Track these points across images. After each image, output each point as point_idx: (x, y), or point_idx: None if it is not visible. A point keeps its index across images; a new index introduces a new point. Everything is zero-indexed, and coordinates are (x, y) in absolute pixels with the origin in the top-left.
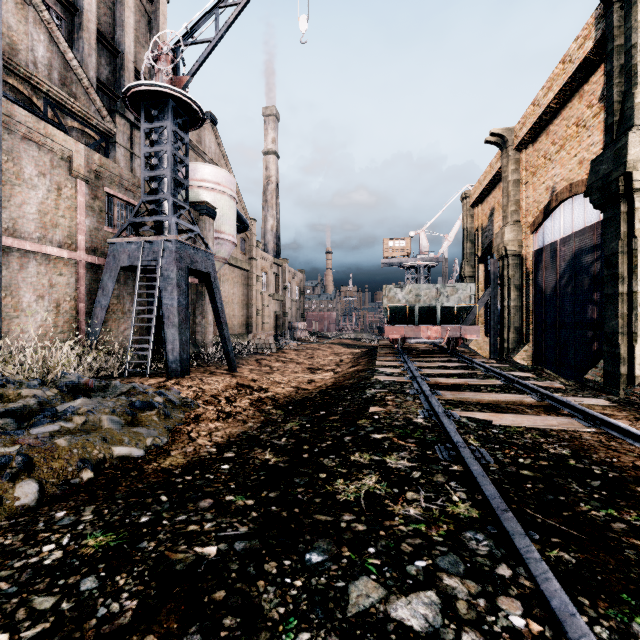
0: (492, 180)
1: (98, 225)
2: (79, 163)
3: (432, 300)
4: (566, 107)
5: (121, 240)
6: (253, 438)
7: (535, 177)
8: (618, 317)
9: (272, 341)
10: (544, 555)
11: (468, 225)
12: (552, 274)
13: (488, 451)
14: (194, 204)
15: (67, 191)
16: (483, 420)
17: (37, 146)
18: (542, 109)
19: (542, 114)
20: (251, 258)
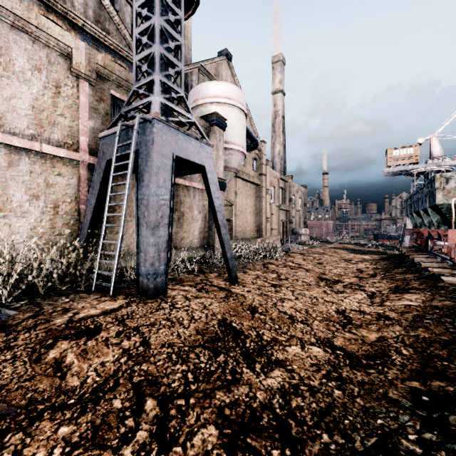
0: None
1: (103, 128)
2: (79, 61)
3: None
4: None
5: (108, 132)
6: None
7: None
8: None
9: (279, 245)
10: None
11: None
12: None
13: None
14: (206, 117)
15: (67, 90)
16: None
17: (31, 39)
18: None
19: None
20: (261, 174)
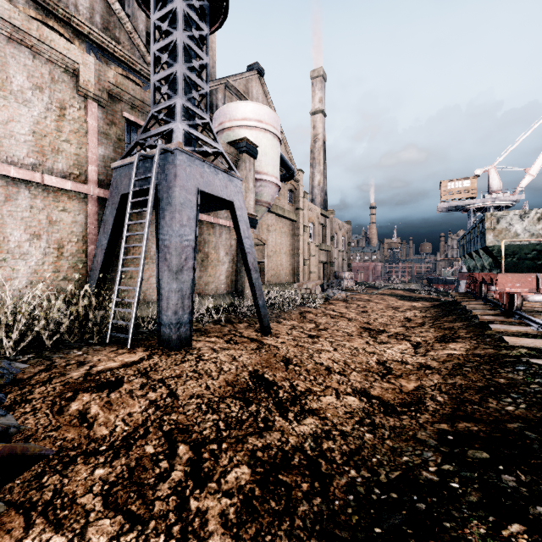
0: None
1: (115, 156)
2: (87, 79)
3: None
4: None
5: (123, 162)
6: None
7: None
8: None
9: (318, 291)
10: None
11: None
12: None
13: None
14: (234, 143)
15: (73, 112)
16: None
17: (31, 53)
18: None
19: None
20: (298, 209)
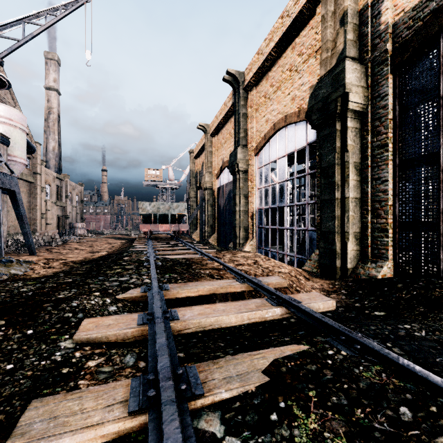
0: (202, 147)
1: None
2: None
3: (166, 211)
4: (227, 124)
5: None
6: (69, 271)
7: (218, 152)
8: (236, 220)
9: (58, 236)
10: (157, 272)
11: (193, 168)
12: (223, 200)
13: (161, 262)
14: None
15: None
16: (167, 257)
17: None
18: (218, 122)
19: (219, 124)
20: (36, 173)
